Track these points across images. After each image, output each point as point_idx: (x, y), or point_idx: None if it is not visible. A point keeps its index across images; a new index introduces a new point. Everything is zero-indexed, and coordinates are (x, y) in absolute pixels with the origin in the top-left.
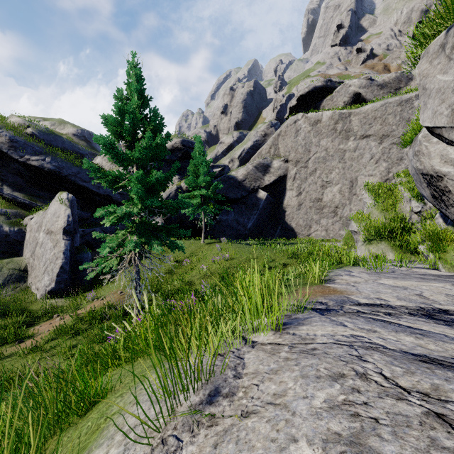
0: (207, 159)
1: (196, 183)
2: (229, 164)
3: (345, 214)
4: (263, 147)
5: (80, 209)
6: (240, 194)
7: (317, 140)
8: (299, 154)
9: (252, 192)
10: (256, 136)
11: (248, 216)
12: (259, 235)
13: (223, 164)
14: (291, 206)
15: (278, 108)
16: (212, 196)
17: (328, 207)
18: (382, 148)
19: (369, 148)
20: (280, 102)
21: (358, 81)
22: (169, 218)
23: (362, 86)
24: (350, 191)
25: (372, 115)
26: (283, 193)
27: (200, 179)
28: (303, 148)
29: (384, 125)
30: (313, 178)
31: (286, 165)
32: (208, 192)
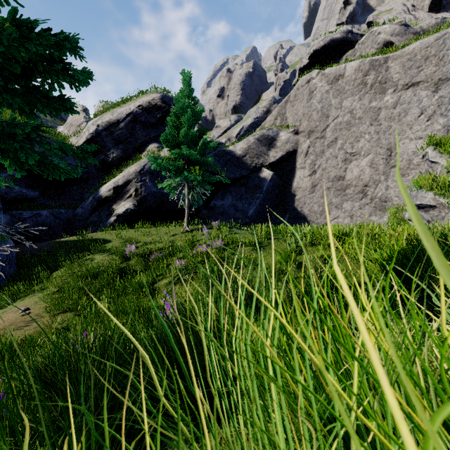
0: (192, 109)
1: (176, 141)
2: (226, 144)
3: (379, 194)
4: (267, 119)
5: (25, 187)
6: (238, 172)
7: (338, 100)
8: (314, 122)
9: (253, 171)
10: (257, 112)
11: (249, 200)
12: (262, 226)
13: (218, 141)
14: (302, 189)
15: (281, 84)
16: (198, 158)
17: (354, 186)
18: (438, 98)
19: (418, 100)
20: (283, 79)
21: (390, 27)
22: (143, 198)
23: (395, 33)
24: (387, 162)
25: (422, 55)
26: (292, 173)
27: (181, 133)
28: (319, 113)
29: (442, 65)
30: (332, 150)
31: (296, 138)
32: (193, 153)
